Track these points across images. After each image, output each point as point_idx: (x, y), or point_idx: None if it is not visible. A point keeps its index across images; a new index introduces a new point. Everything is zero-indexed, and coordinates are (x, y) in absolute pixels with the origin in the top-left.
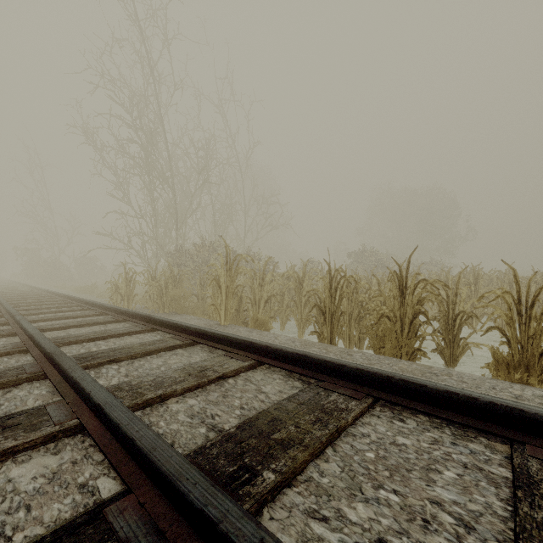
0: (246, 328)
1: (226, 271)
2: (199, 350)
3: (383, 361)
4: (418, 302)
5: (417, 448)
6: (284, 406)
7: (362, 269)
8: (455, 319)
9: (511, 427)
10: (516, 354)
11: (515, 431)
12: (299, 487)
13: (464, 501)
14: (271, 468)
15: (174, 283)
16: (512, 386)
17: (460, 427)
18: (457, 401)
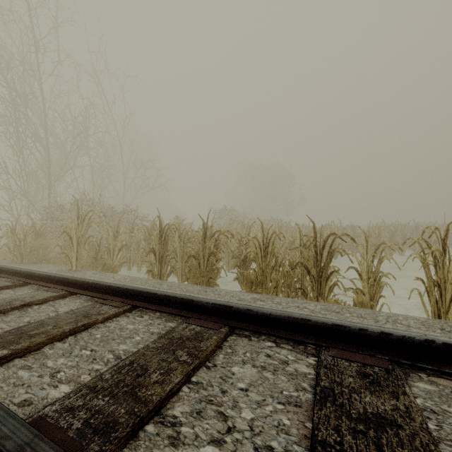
0: (93, 271)
1: (77, 225)
2: (27, 289)
3: (180, 286)
4: (215, 246)
5: (132, 328)
6: (58, 316)
7: (222, 224)
8: (246, 257)
9: (191, 310)
10: (259, 275)
11: (192, 312)
12: (28, 356)
13: (129, 347)
14: (10, 348)
15: (35, 236)
16: (245, 294)
17: (173, 315)
18: (171, 300)
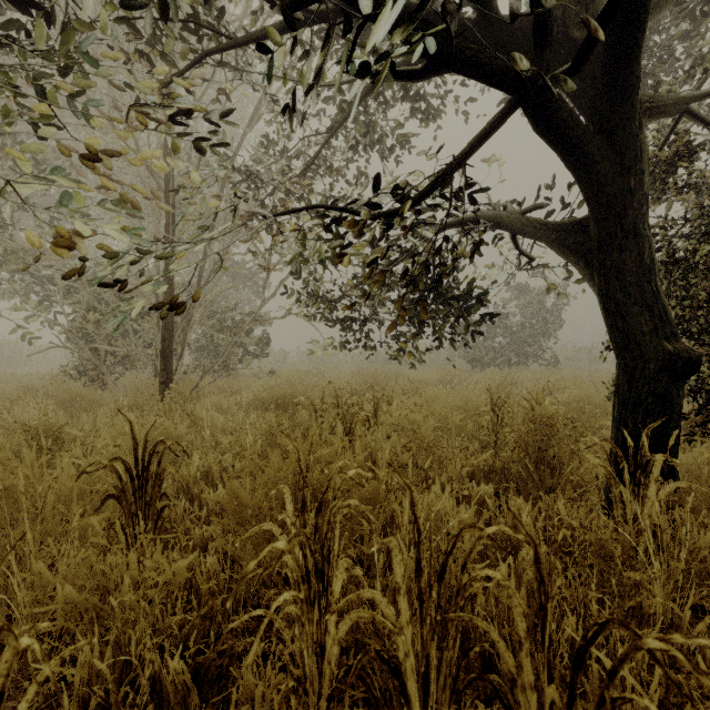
0: None
1: None
2: None
3: None
4: None
5: None
6: None
7: None
8: None
9: None
10: None
11: None
12: None
13: None
14: None
15: None
16: None
17: None
18: None
